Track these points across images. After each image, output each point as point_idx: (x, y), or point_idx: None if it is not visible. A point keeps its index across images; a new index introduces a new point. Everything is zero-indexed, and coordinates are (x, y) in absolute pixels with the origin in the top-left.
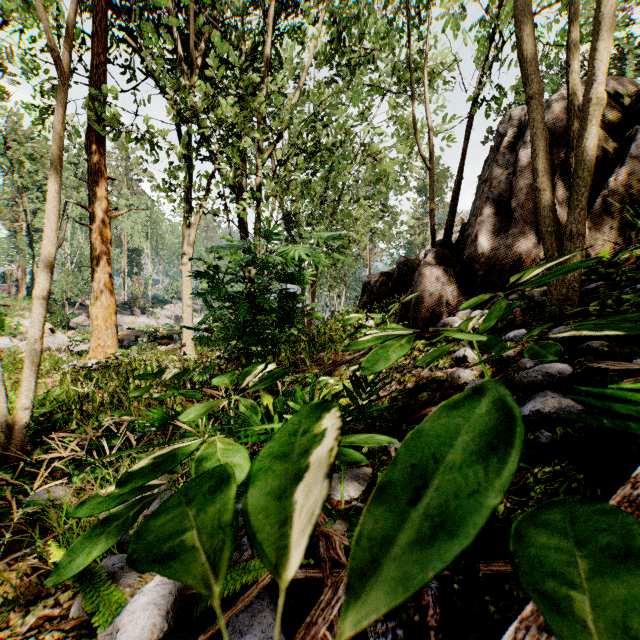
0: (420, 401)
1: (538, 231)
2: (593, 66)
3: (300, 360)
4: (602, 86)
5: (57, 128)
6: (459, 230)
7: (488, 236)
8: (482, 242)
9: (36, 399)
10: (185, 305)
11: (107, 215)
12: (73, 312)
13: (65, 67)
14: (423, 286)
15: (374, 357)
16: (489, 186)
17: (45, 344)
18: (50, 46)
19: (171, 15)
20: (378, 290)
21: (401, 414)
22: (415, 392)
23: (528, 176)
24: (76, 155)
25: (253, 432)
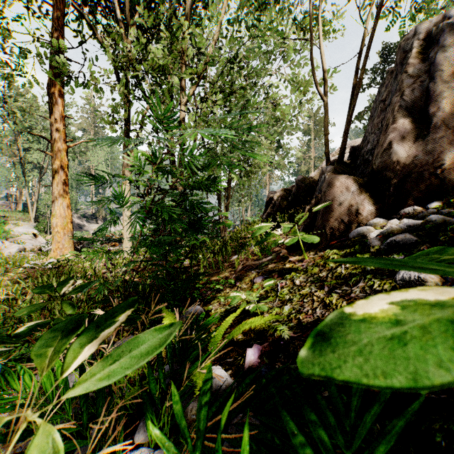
0: None
1: None
2: None
3: (215, 261)
4: None
5: None
6: None
7: (404, 143)
8: (397, 149)
9: None
10: (125, 216)
11: (65, 145)
12: None
13: None
14: (332, 196)
15: None
16: (400, 95)
17: (21, 246)
18: None
19: None
20: (279, 203)
21: None
22: None
23: (448, 79)
24: None
25: None
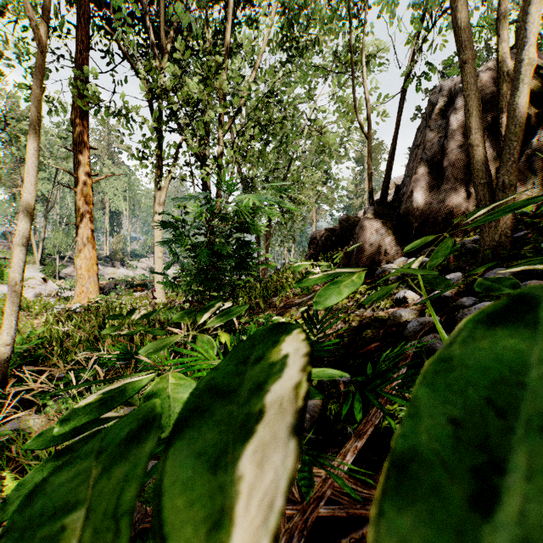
0: (365, 338)
1: (467, 187)
2: (524, 29)
3: (255, 304)
4: (533, 48)
5: (36, 92)
6: (392, 193)
7: (422, 192)
8: (417, 197)
9: (21, 337)
10: (156, 257)
11: (89, 179)
12: (63, 264)
13: (43, 37)
14: (364, 237)
15: (326, 292)
16: (423, 148)
17: (37, 291)
18: (29, 17)
19: (144, 7)
20: (323, 243)
21: (347, 350)
22: (359, 330)
23: (458, 138)
24: (65, 131)
25: (207, 366)
